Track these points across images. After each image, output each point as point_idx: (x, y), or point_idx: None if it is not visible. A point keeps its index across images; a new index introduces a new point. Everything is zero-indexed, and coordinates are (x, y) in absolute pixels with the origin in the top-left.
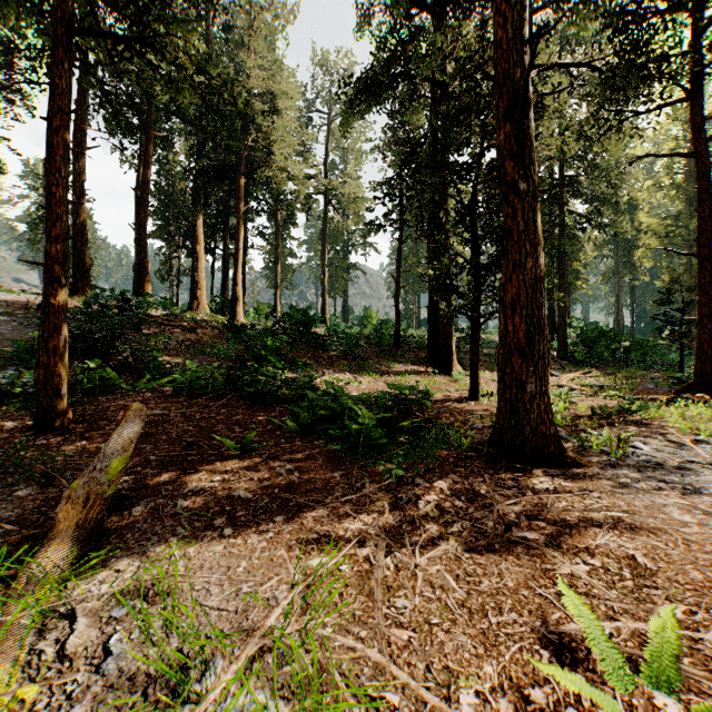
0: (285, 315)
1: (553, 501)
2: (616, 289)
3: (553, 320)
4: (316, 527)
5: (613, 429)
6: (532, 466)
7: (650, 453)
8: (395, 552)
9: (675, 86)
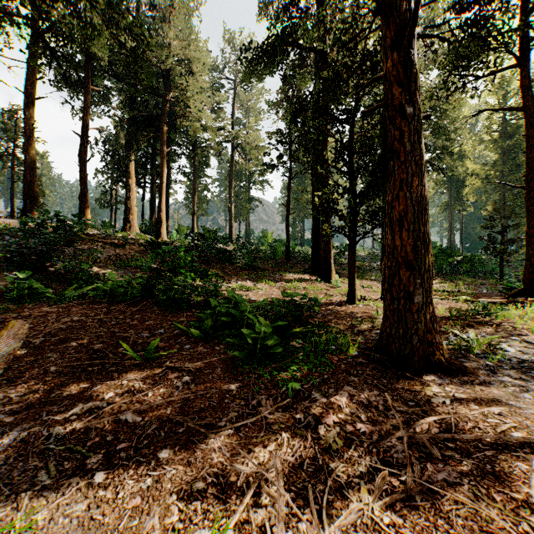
0: (199, 235)
1: (456, 420)
2: (450, 217)
3: None
4: (204, 470)
5: (477, 332)
6: (420, 373)
7: (517, 355)
8: (298, 523)
9: (509, 53)
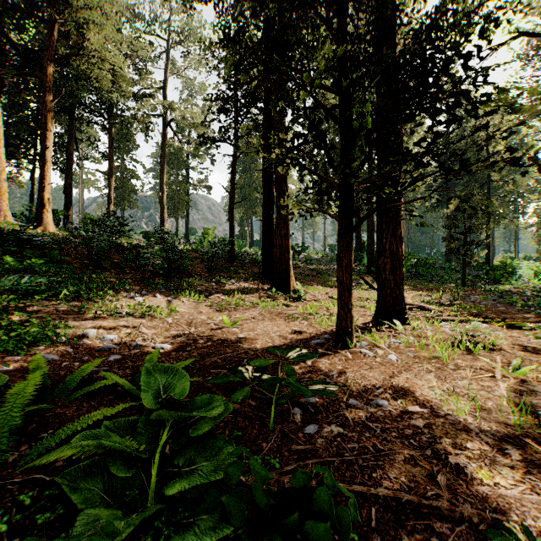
0: None
1: None
2: None
3: (360, 242)
4: None
5: None
6: None
7: None
8: None
9: None
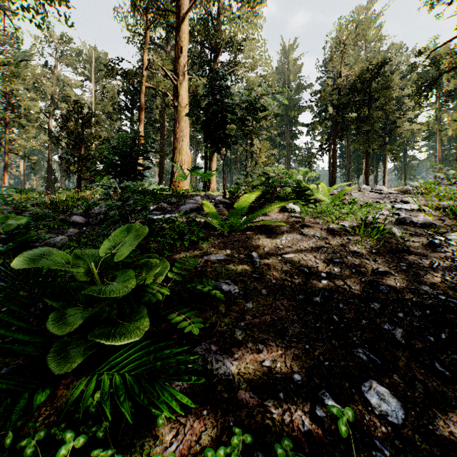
0: None
1: None
2: None
3: None
4: None
5: None
6: None
7: None
8: None
9: None
